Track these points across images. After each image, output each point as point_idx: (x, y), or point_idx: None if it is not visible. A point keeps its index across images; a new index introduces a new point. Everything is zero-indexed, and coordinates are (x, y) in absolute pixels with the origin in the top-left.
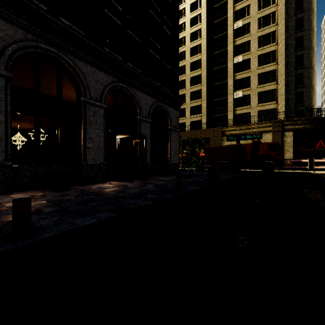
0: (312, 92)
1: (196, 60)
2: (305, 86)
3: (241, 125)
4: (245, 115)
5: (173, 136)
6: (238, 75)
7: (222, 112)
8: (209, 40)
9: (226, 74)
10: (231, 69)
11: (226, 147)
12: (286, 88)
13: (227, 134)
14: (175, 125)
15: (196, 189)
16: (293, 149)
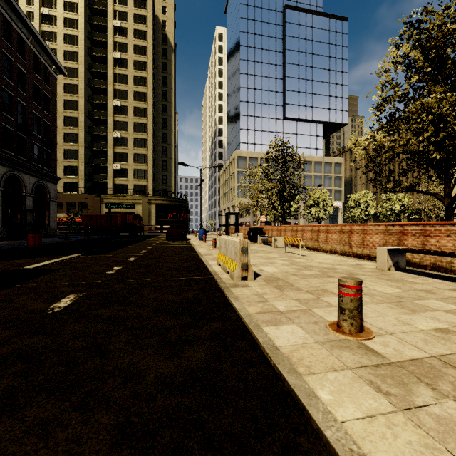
0: (172, 177)
1: (72, 116)
2: (168, 171)
3: (119, 195)
4: (123, 186)
5: (52, 206)
6: (117, 149)
7: (102, 179)
8: (88, 101)
9: (106, 143)
10: (111, 141)
11: (102, 215)
12: (156, 169)
13: (106, 202)
14: (54, 197)
15: (77, 240)
16: (156, 218)
